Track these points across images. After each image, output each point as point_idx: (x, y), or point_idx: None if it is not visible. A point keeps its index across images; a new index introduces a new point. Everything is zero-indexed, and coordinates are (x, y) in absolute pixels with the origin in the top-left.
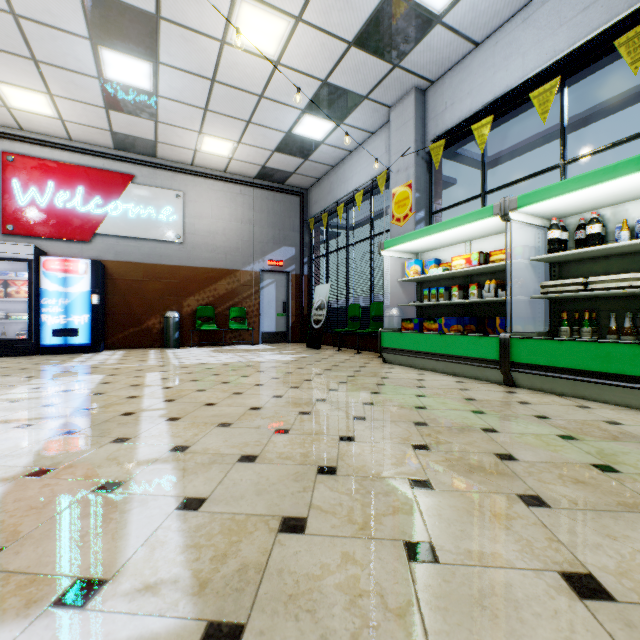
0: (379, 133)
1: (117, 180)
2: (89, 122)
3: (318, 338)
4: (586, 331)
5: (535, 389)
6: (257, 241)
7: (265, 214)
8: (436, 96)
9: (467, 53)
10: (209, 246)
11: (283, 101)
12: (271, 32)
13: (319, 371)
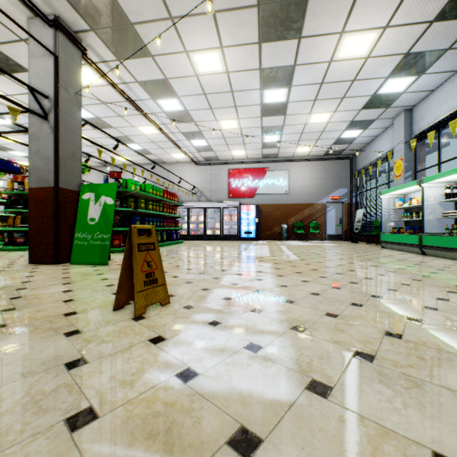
0: (390, 128)
1: (263, 171)
2: (255, 153)
3: (356, 237)
4: (453, 232)
5: (431, 256)
6: (324, 187)
7: (329, 173)
8: (416, 112)
9: (429, 94)
10: (300, 193)
11: (333, 130)
12: (324, 117)
13: (344, 248)
